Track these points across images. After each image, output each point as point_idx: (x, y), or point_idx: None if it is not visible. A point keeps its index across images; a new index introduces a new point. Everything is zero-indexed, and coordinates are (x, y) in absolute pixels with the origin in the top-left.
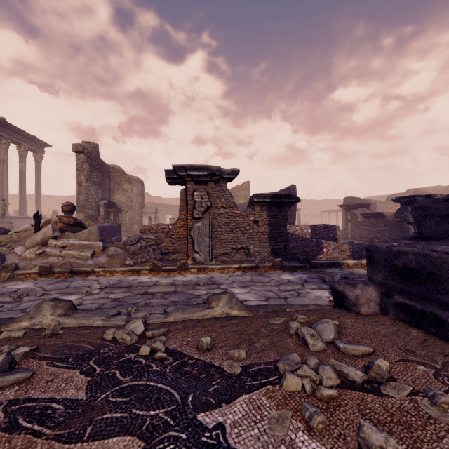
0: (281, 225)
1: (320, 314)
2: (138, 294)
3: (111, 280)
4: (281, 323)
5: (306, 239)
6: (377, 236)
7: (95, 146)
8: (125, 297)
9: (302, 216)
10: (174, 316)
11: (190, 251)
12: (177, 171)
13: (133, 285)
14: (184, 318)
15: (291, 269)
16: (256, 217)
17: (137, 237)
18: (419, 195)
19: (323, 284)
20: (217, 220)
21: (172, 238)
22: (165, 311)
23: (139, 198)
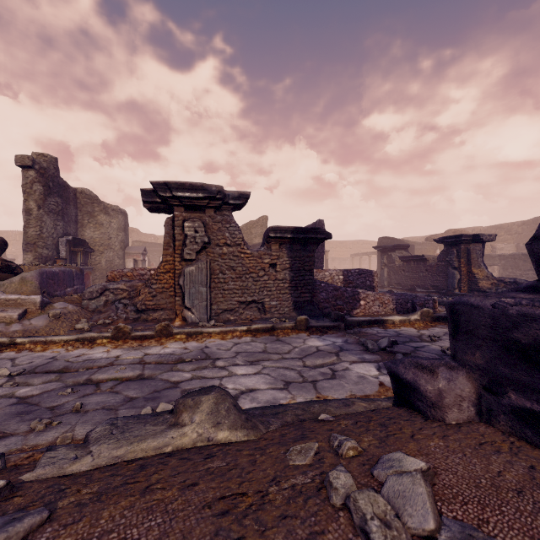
0: (307, 270)
1: (380, 428)
2: (74, 384)
3: (39, 359)
4: (311, 464)
5: (339, 288)
6: (418, 283)
7: (53, 161)
8: (44, 394)
9: (330, 260)
10: (93, 456)
11: (179, 307)
12: (158, 191)
13: (72, 367)
14: (116, 458)
15: (320, 330)
16: (273, 258)
17: (100, 287)
18: (466, 234)
19: (366, 353)
20: (218, 263)
21: (152, 288)
22: (85, 436)
23: (121, 234)
